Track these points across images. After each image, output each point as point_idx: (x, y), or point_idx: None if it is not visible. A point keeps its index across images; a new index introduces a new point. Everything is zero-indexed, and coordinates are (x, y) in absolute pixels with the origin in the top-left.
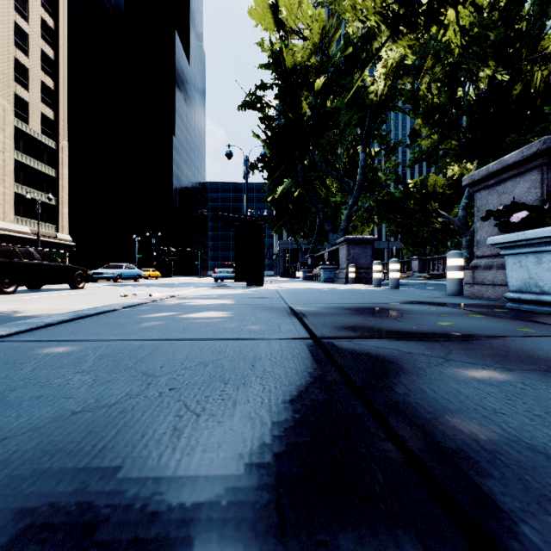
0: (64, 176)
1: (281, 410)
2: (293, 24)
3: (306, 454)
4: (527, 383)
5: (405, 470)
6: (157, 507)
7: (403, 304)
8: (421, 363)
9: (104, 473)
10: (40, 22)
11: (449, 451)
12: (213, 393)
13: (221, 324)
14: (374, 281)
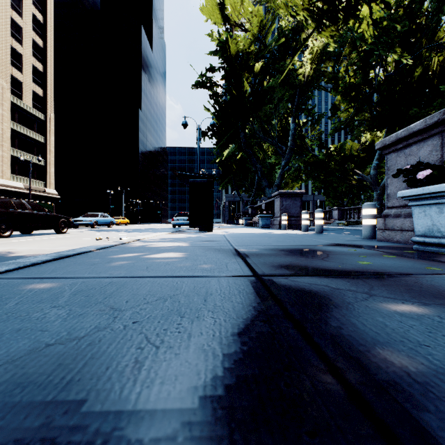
0: (51, 142)
1: (231, 342)
2: (236, 19)
3: (254, 386)
4: (442, 316)
5: (347, 403)
6: (116, 444)
7: (328, 246)
8: (349, 298)
9: (69, 407)
10: (31, 17)
11: (385, 383)
12: (170, 326)
13: (178, 263)
14: (302, 227)
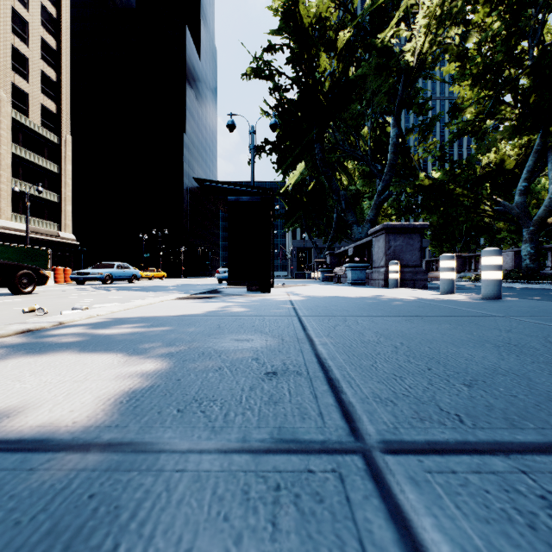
0: (67, 171)
1: None
2: None
3: None
4: None
5: None
6: None
7: None
8: None
9: None
10: (40, 10)
11: None
12: None
13: None
14: (442, 285)
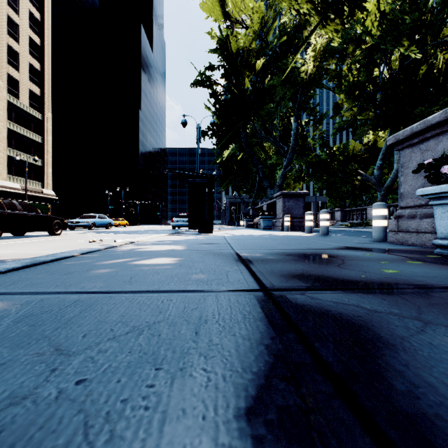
0: (48, 142)
1: (234, 438)
2: (237, 15)
3: None
4: None
5: None
6: None
7: (339, 250)
8: (398, 329)
9: None
10: (28, 15)
11: None
12: (134, 393)
13: (170, 271)
14: (306, 229)
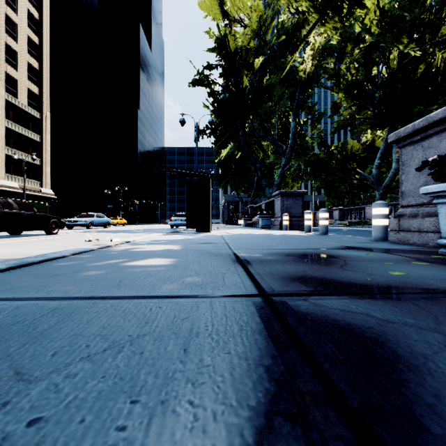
0: (47, 141)
1: None
2: (235, 14)
3: None
4: None
5: None
6: None
7: (339, 249)
8: (417, 344)
9: None
10: (26, 14)
11: None
12: (98, 440)
13: (162, 274)
14: (305, 228)
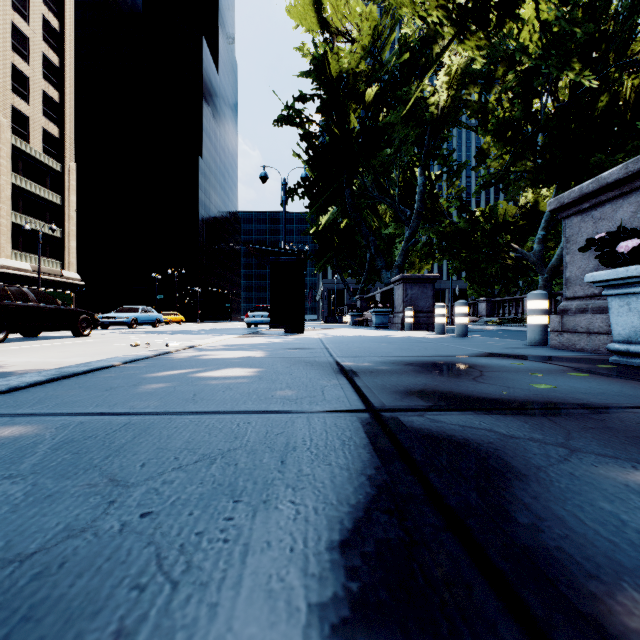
0: (70, 203)
1: (326, 569)
2: (339, 24)
3: None
4: None
5: None
6: None
7: (478, 357)
8: (535, 457)
9: None
10: (42, 23)
11: None
12: (210, 526)
13: (246, 387)
14: (436, 328)
